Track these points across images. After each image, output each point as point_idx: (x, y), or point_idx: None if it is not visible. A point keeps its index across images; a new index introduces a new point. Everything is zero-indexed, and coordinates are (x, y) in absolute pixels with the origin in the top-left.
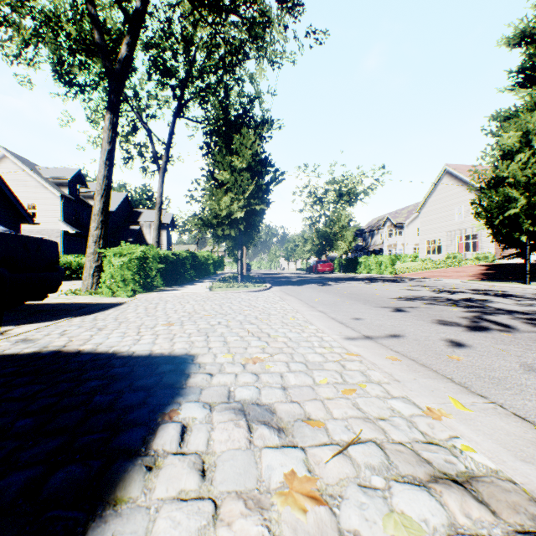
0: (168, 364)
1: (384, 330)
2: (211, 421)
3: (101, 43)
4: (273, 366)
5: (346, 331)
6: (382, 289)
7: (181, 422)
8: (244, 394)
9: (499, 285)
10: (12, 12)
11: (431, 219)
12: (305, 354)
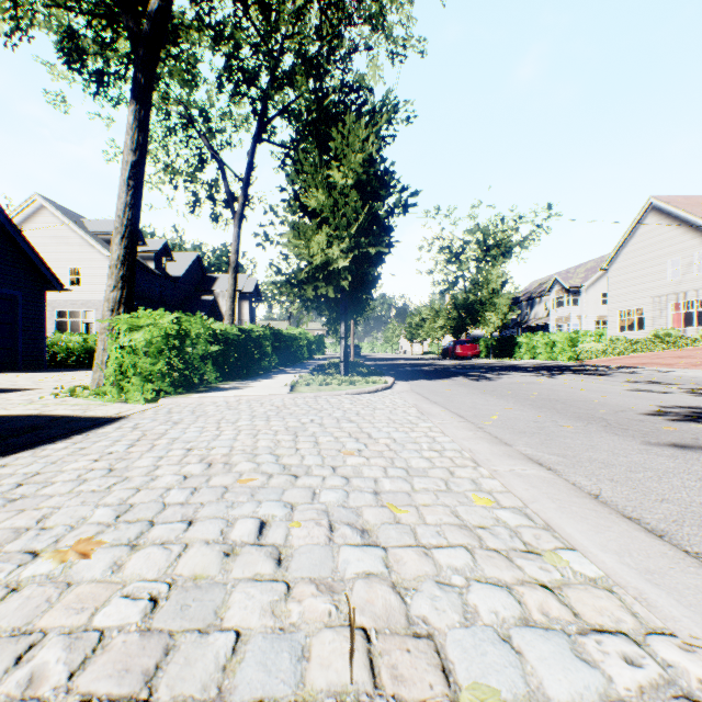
0: None
1: None
2: None
3: None
4: None
5: None
6: (591, 389)
7: None
8: None
9: None
10: None
11: (627, 279)
12: None
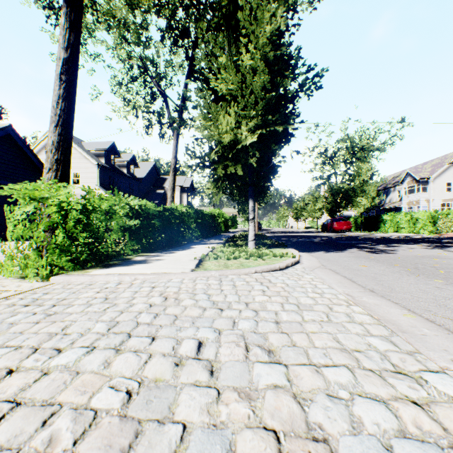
0: None
1: None
2: None
3: None
4: None
5: None
6: None
7: None
8: None
9: None
10: None
11: None
12: None
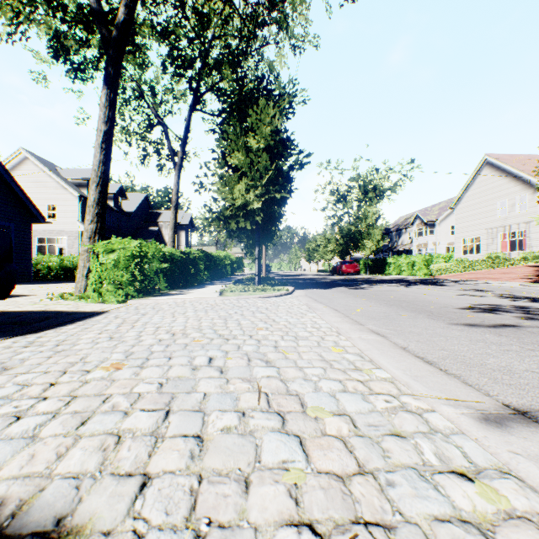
0: None
1: (533, 387)
2: None
3: (96, 8)
4: None
5: (455, 388)
6: (432, 294)
7: None
8: None
9: None
10: None
11: (468, 216)
12: (436, 538)
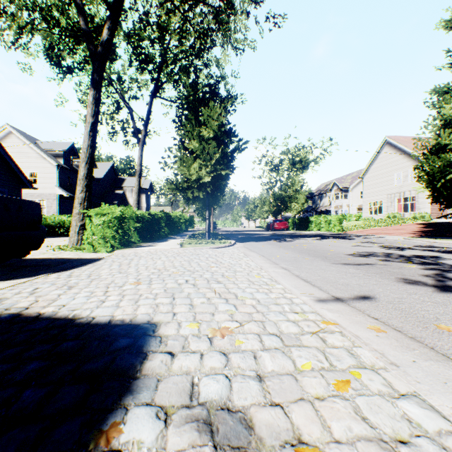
0: (126, 337)
1: (352, 290)
2: (164, 449)
3: (86, 29)
4: (244, 342)
5: (313, 291)
6: (335, 245)
7: (121, 451)
8: (210, 389)
9: (441, 241)
10: (10, 4)
11: (373, 184)
12: (277, 323)
